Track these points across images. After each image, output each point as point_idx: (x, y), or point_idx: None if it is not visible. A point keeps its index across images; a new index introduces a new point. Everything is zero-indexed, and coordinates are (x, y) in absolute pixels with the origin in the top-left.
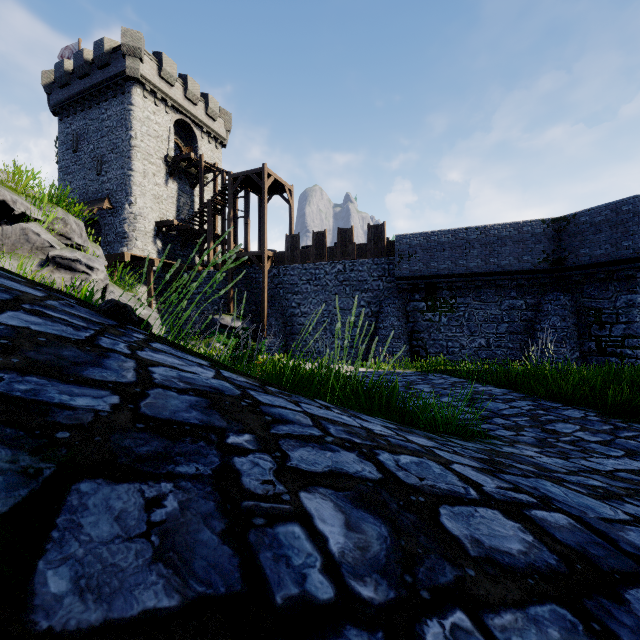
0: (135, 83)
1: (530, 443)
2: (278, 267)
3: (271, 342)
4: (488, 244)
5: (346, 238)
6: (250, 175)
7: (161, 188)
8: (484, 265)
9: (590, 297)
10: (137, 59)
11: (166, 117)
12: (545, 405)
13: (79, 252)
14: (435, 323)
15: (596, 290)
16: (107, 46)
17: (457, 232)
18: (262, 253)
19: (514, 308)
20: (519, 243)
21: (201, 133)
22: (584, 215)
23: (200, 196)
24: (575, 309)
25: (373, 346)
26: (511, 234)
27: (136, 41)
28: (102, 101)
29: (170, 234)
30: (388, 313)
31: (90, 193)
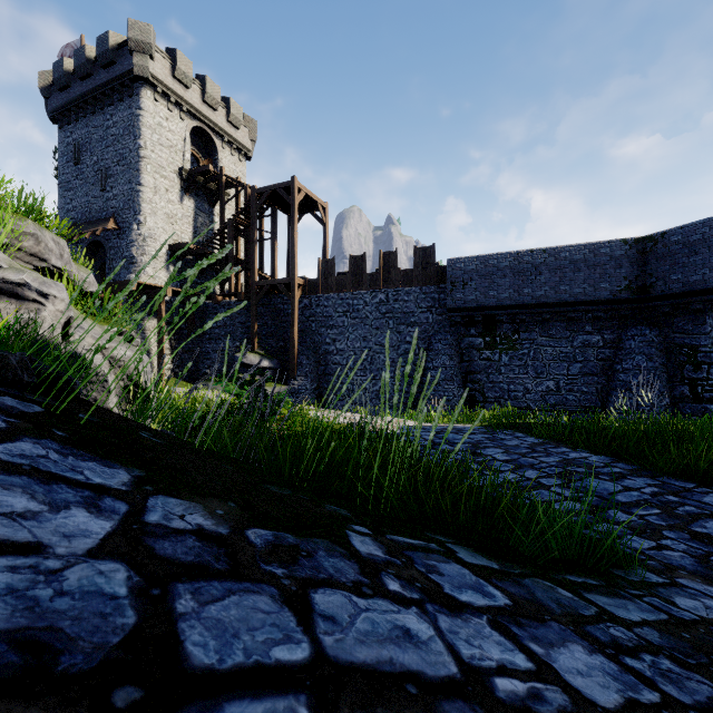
0: (144, 84)
1: (692, 569)
2: (310, 297)
3: (301, 384)
4: (558, 269)
5: (389, 263)
6: (277, 190)
7: (175, 206)
8: (553, 294)
9: (682, 332)
10: (147, 56)
11: (181, 124)
12: (672, 485)
13: (28, 273)
14: (494, 362)
15: (690, 324)
16: (112, 41)
17: (521, 255)
18: (291, 280)
19: (589, 345)
20: (595, 268)
21: (222, 143)
22: (675, 234)
23: (220, 215)
24: (664, 346)
25: (439, 412)
26: (586, 257)
27: (145, 35)
28: (107, 105)
29: (186, 259)
30: (439, 351)
31: (93, 212)
